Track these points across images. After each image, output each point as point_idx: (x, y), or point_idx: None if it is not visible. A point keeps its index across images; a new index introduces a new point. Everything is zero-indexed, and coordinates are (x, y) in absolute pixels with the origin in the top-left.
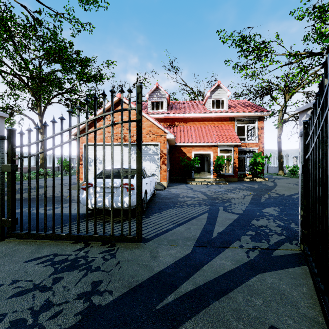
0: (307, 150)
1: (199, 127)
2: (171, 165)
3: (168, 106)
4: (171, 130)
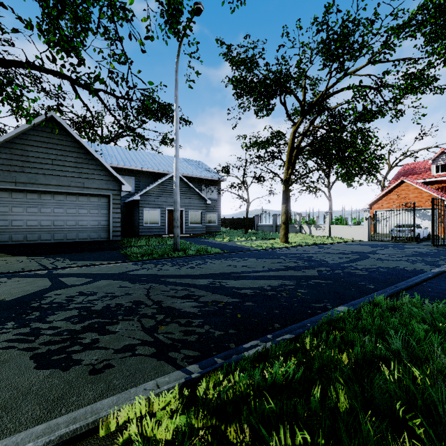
0: None
1: None
2: None
3: None
4: None
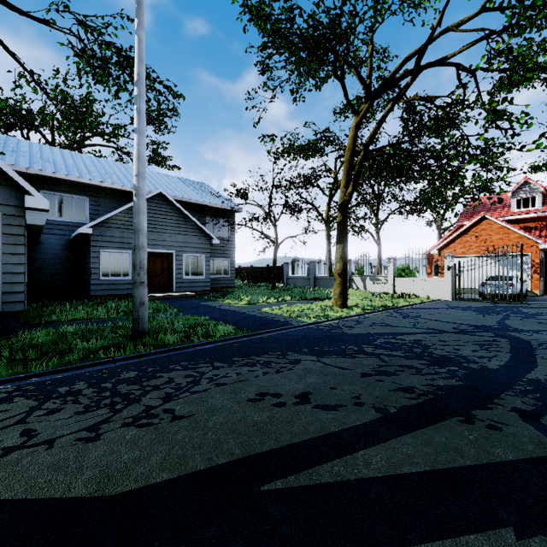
0: None
1: None
2: None
3: (544, 198)
4: None
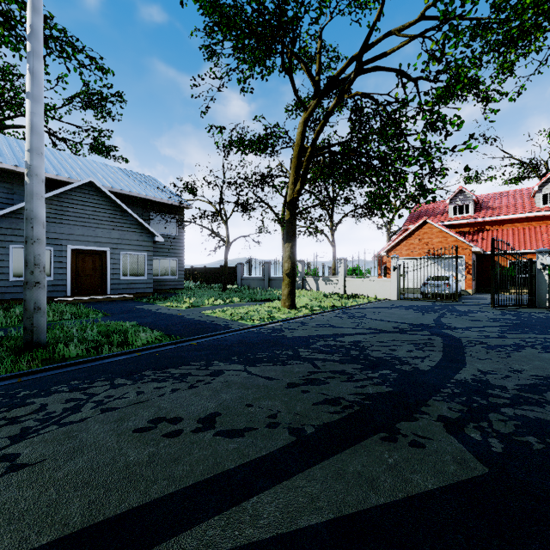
0: (530, 269)
1: (520, 229)
2: (478, 275)
3: (475, 206)
4: (479, 237)
